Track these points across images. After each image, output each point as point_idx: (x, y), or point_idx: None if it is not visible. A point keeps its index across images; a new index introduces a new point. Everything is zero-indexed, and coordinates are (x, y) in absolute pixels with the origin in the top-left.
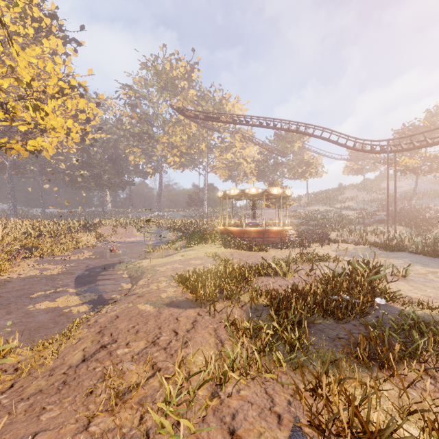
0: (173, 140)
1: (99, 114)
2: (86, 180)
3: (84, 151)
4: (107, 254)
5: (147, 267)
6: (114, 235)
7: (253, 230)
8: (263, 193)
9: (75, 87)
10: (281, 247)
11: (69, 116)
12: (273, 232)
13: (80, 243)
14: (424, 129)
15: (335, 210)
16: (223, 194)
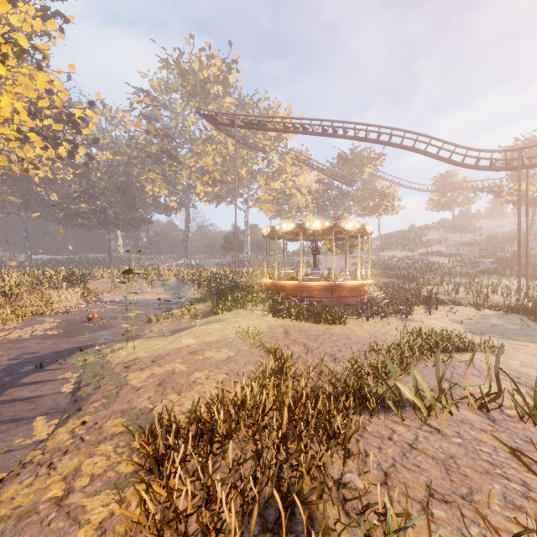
0: (203, 162)
1: (93, 119)
2: (84, 216)
3: (83, 177)
4: (80, 325)
5: (116, 366)
6: (114, 291)
7: (316, 286)
8: (332, 229)
9: (27, 51)
10: (368, 316)
11: (5, 92)
12: (346, 289)
13: (53, 304)
14: None
15: (420, 257)
16: (271, 231)
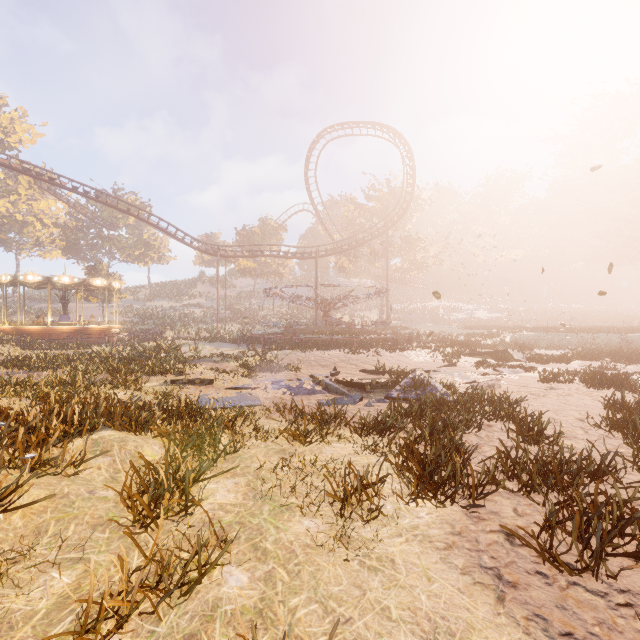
0: None
1: None
2: None
3: None
4: None
5: None
6: None
7: (66, 329)
8: (82, 284)
9: None
10: (106, 345)
11: None
12: (95, 332)
13: None
14: (258, 236)
15: (182, 308)
16: (12, 280)
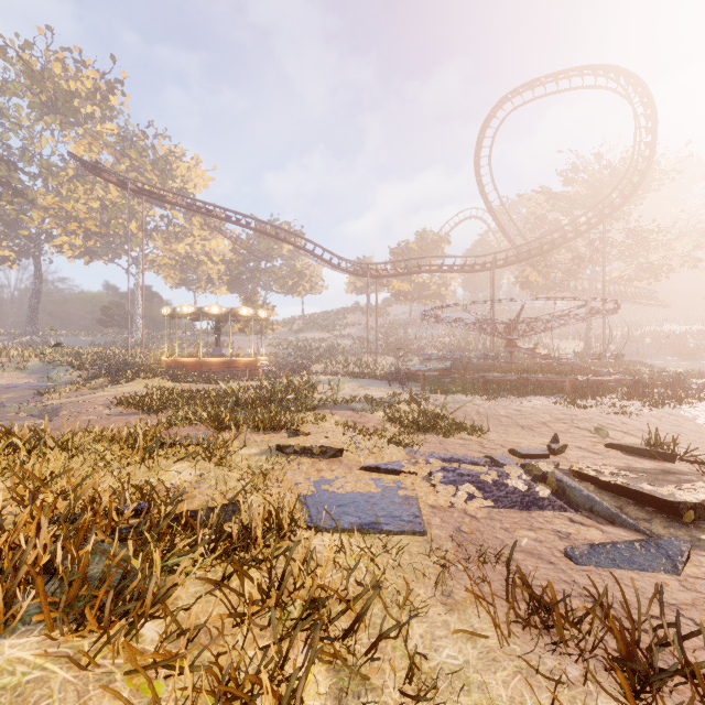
0: (71, 206)
1: None
2: None
3: None
4: None
5: (60, 403)
6: None
7: (215, 362)
8: (229, 314)
9: None
10: (247, 379)
11: None
12: (242, 364)
13: None
14: (414, 252)
15: (333, 339)
16: (172, 312)
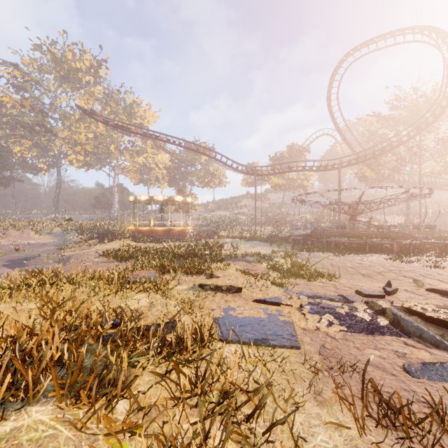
0: (77, 137)
1: None
2: None
3: None
4: (13, 252)
5: (70, 255)
6: (6, 238)
7: (160, 230)
8: (169, 200)
9: None
10: (179, 241)
11: None
12: (177, 231)
13: None
14: (286, 159)
15: (233, 215)
16: (134, 199)
